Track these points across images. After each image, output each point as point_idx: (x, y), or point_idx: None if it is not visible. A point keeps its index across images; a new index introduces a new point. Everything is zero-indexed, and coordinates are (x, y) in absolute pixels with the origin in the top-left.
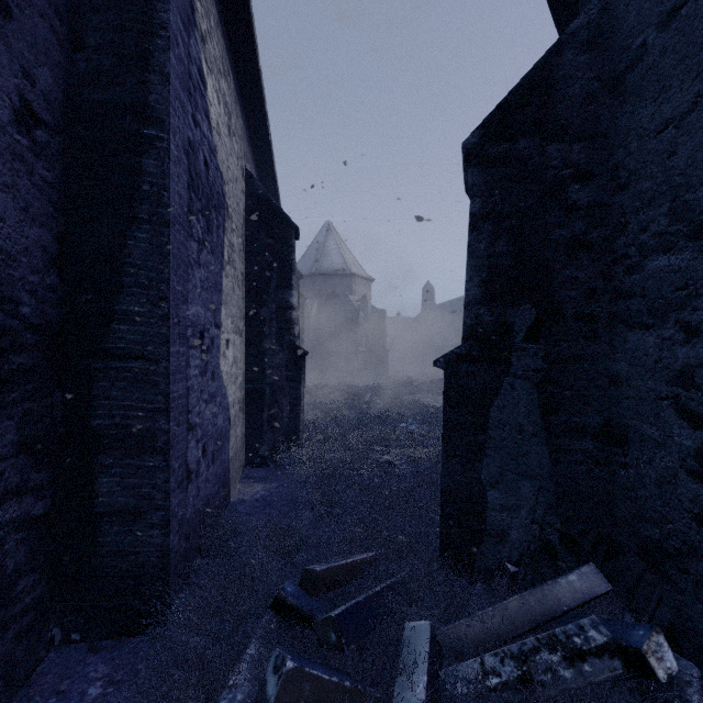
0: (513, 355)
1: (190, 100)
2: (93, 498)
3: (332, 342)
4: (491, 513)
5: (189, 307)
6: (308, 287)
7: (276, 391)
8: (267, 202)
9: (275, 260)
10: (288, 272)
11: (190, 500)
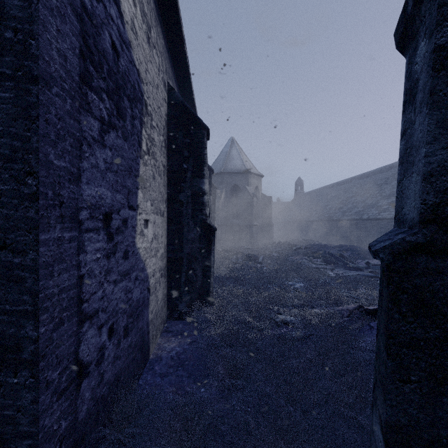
0: None
1: None
2: None
3: (234, 218)
4: None
5: (84, 186)
6: (218, 181)
7: (191, 260)
8: (184, 109)
9: (190, 155)
10: (201, 165)
11: (86, 396)
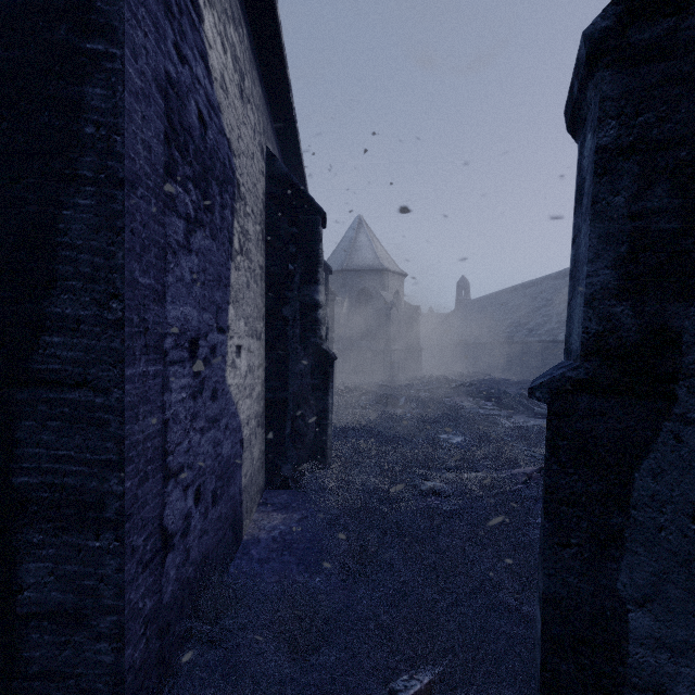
0: (680, 384)
1: (171, 21)
2: (16, 591)
3: (363, 340)
4: (636, 650)
5: (168, 307)
6: (338, 283)
7: (300, 402)
8: (290, 185)
9: (298, 251)
10: (313, 265)
11: (171, 574)
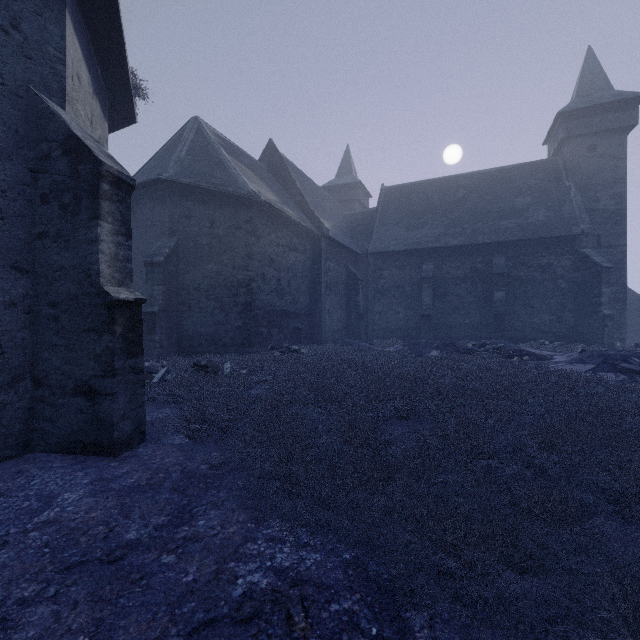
0: None
1: None
2: None
3: None
4: None
5: None
6: None
7: None
8: None
9: None
10: None
11: None
